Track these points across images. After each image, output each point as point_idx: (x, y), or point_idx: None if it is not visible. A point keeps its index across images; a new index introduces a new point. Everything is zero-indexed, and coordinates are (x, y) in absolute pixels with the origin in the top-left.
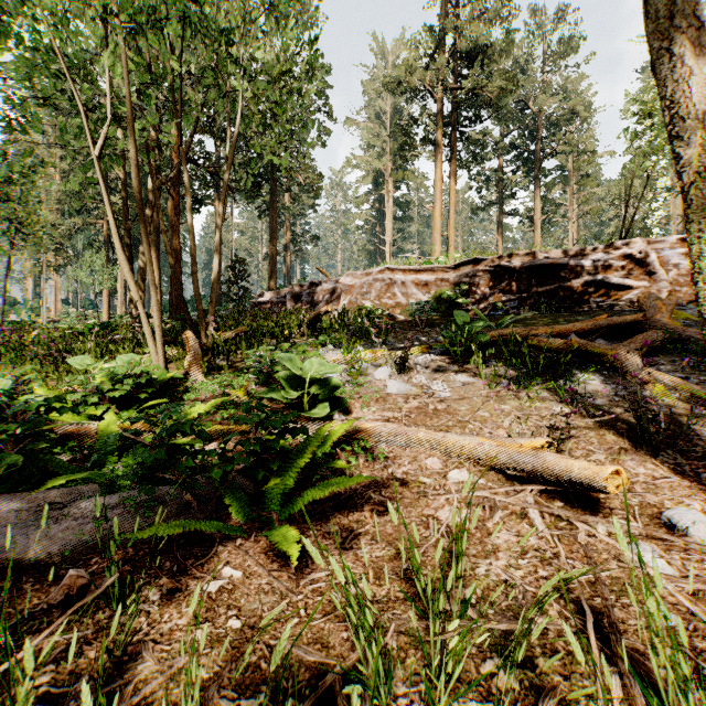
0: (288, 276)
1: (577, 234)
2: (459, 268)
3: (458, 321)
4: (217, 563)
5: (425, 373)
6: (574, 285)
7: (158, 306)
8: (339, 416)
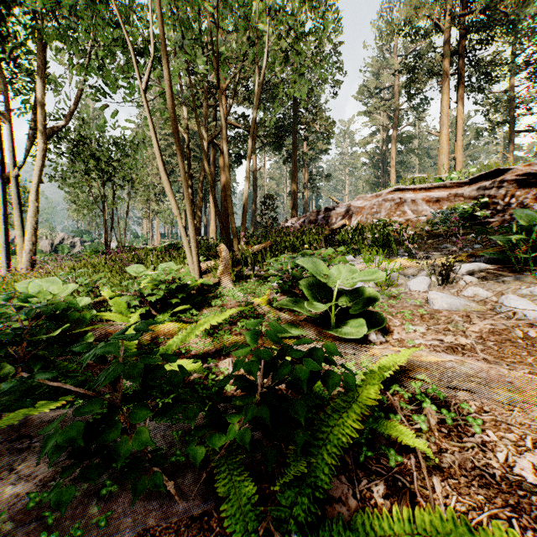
0: (306, 207)
1: None
2: (475, 182)
3: (520, 221)
4: None
5: (477, 284)
6: None
7: (192, 219)
8: (376, 336)
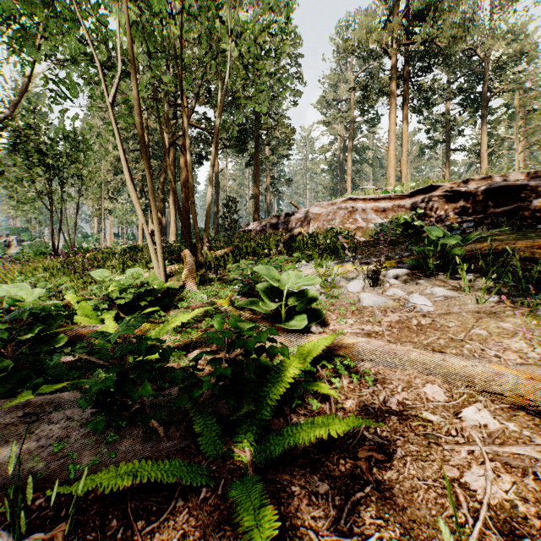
0: (268, 211)
1: (522, 163)
2: (414, 195)
3: (430, 236)
4: (171, 531)
5: (398, 286)
6: (534, 204)
7: (158, 227)
8: (316, 328)
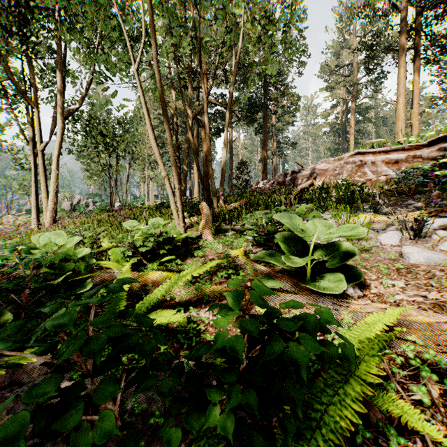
0: (274, 171)
1: None
2: (433, 144)
3: None
4: None
5: None
6: None
7: (177, 180)
8: (353, 290)
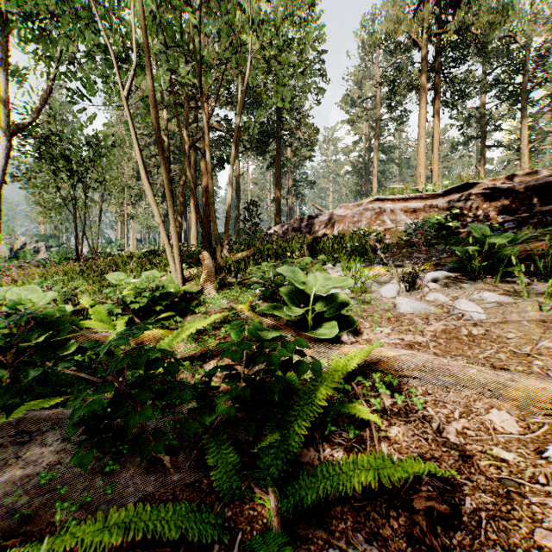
0: (290, 214)
1: None
2: (448, 194)
3: (476, 234)
4: None
5: (439, 290)
6: None
7: (175, 227)
8: (347, 337)
